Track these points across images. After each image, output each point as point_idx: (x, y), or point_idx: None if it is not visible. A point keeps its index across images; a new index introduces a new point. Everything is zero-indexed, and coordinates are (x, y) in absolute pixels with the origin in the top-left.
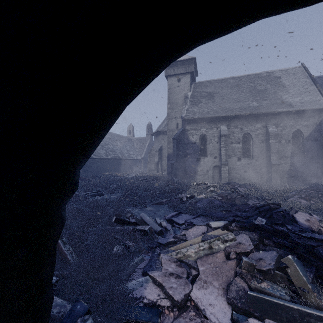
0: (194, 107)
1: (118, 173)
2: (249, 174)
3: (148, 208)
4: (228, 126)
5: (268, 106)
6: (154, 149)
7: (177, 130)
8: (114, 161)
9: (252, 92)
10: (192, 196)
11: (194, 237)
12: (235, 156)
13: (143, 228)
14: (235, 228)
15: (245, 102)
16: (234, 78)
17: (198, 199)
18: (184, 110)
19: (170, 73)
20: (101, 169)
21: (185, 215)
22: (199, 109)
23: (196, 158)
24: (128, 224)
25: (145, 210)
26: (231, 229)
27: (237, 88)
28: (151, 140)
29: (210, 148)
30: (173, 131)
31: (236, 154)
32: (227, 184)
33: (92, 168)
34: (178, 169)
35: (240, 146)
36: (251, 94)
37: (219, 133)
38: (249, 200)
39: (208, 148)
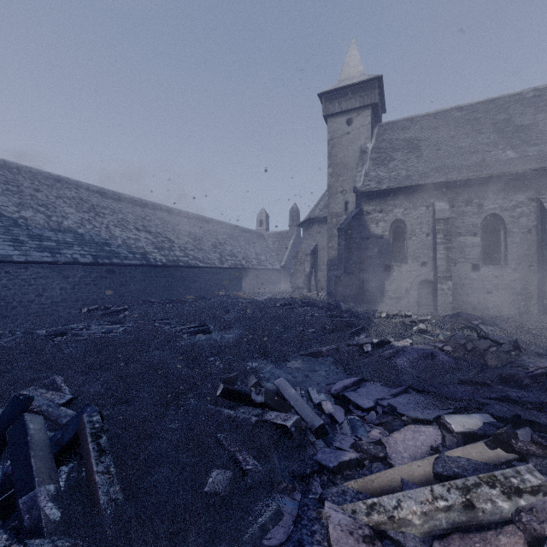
0: (380, 169)
1: (241, 292)
2: (498, 297)
3: (293, 364)
4: (452, 203)
5: (542, 157)
6: (302, 250)
7: (346, 214)
8: (235, 272)
9: (503, 131)
10: (384, 342)
11: (409, 459)
12: (467, 261)
13: (281, 422)
14: (535, 448)
15: (488, 152)
16: (462, 109)
17: (398, 349)
18: (361, 175)
19: (332, 111)
20: (212, 286)
21: (375, 387)
22: (390, 173)
23: (384, 266)
24: (251, 402)
25: (286, 368)
26: (522, 451)
27: (470, 126)
28: (298, 236)
29: (413, 246)
30: (339, 216)
31: (468, 256)
32: (453, 318)
33: (197, 284)
34: (349, 286)
35: (477, 240)
36: (500, 136)
37: (431, 216)
38: (522, 357)
39: (408, 246)
